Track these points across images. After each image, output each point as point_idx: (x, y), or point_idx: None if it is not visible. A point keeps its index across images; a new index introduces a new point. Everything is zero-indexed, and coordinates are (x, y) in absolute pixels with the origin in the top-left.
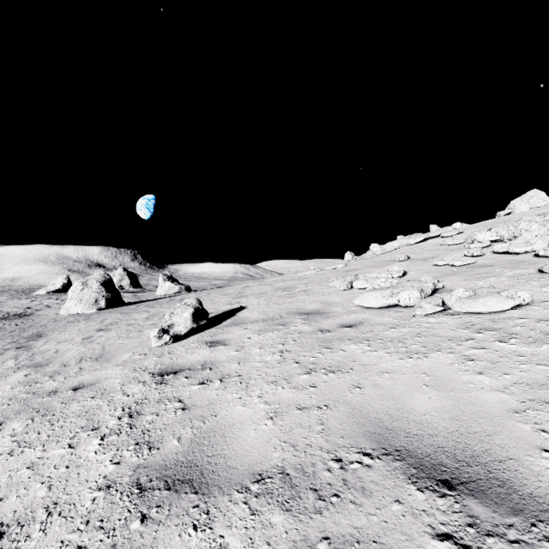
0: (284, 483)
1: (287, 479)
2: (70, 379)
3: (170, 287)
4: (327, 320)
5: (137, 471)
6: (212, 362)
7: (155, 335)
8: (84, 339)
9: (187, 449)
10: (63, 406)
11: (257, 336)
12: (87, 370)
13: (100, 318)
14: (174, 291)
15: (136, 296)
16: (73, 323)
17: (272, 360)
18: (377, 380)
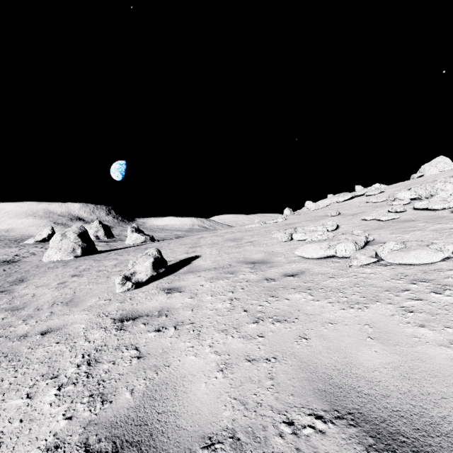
0: (234, 450)
1: (238, 445)
2: (41, 323)
3: (137, 238)
4: (271, 269)
5: (87, 428)
6: (168, 309)
7: (119, 282)
8: (59, 284)
9: (138, 403)
10: (29, 351)
11: (209, 284)
12: (57, 314)
13: (76, 265)
14: (140, 240)
15: (109, 245)
16: (52, 269)
17: (222, 308)
18: (322, 331)
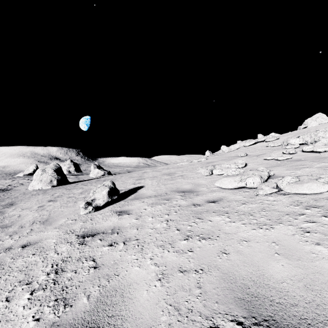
0: None
1: None
2: (22, 238)
3: (98, 172)
4: (197, 197)
5: None
6: (119, 227)
7: (82, 207)
8: (39, 207)
9: (93, 307)
10: (11, 261)
11: (151, 208)
12: (35, 231)
13: (52, 192)
14: (100, 174)
15: (77, 177)
16: (34, 196)
17: (160, 227)
18: (239, 247)
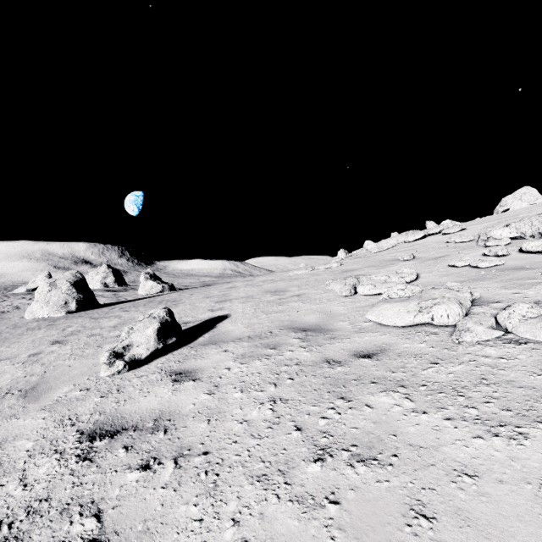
0: None
1: None
2: None
3: (152, 286)
4: (333, 342)
5: None
6: (170, 415)
7: (104, 362)
8: (30, 356)
9: None
10: None
11: (239, 366)
12: (3, 415)
13: (64, 325)
14: (157, 290)
15: (116, 295)
16: (32, 331)
17: (259, 419)
18: (456, 496)
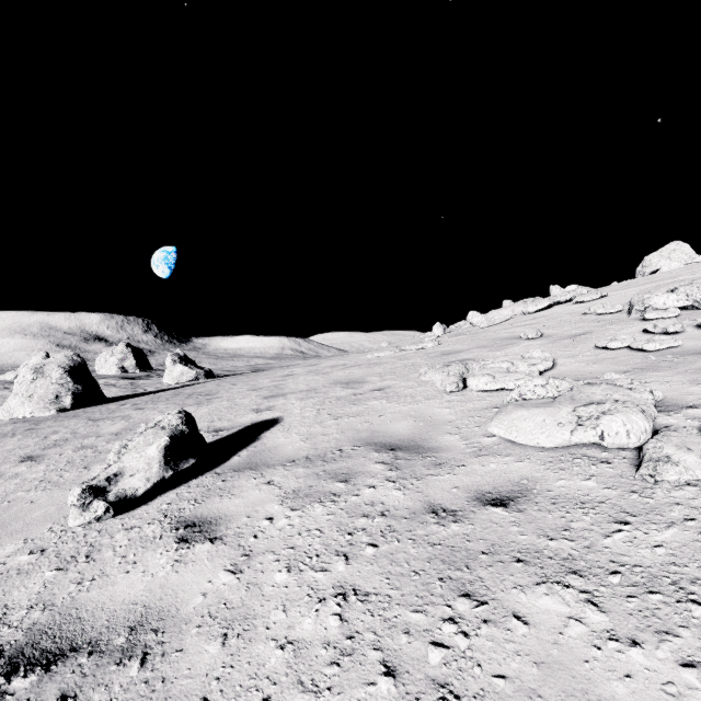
0: None
1: None
2: None
3: (182, 373)
4: (439, 473)
5: None
6: (160, 618)
7: (73, 503)
8: None
9: None
10: None
11: (288, 515)
12: None
13: (49, 429)
14: (188, 378)
15: (134, 385)
16: (1, 439)
17: (315, 641)
18: None
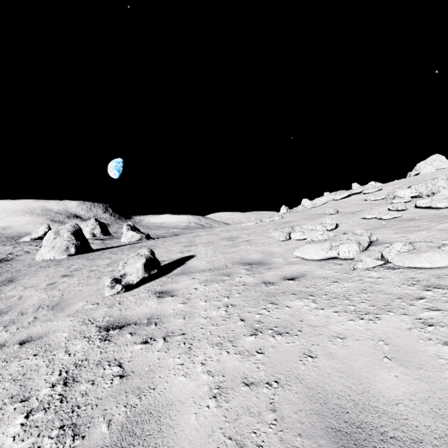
0: None
1: None
2: (22, 330)
3: (132, 236)
4: (269, 271)
5: None
6: (158, 316)
7: (108, 285)
8: (48, 285)
9: (115, 440)
10: (3, 364)
11: (204, 287)
12: (41, 320)
13: (68, 264)
14: (136, 238)
15: (104, 243)
16: (44, 269)
17: (217, 316)
18: (330, 347)
